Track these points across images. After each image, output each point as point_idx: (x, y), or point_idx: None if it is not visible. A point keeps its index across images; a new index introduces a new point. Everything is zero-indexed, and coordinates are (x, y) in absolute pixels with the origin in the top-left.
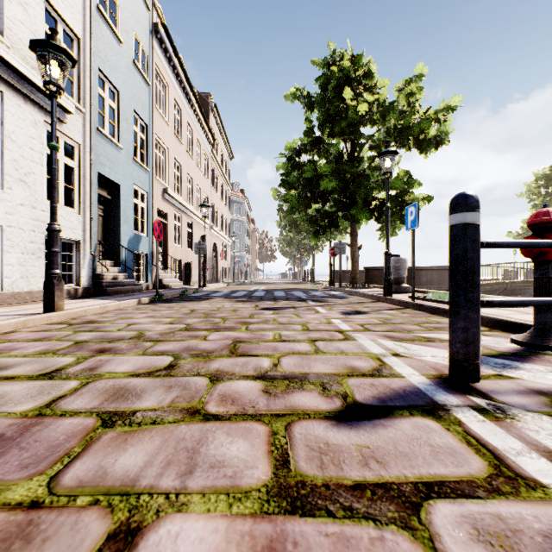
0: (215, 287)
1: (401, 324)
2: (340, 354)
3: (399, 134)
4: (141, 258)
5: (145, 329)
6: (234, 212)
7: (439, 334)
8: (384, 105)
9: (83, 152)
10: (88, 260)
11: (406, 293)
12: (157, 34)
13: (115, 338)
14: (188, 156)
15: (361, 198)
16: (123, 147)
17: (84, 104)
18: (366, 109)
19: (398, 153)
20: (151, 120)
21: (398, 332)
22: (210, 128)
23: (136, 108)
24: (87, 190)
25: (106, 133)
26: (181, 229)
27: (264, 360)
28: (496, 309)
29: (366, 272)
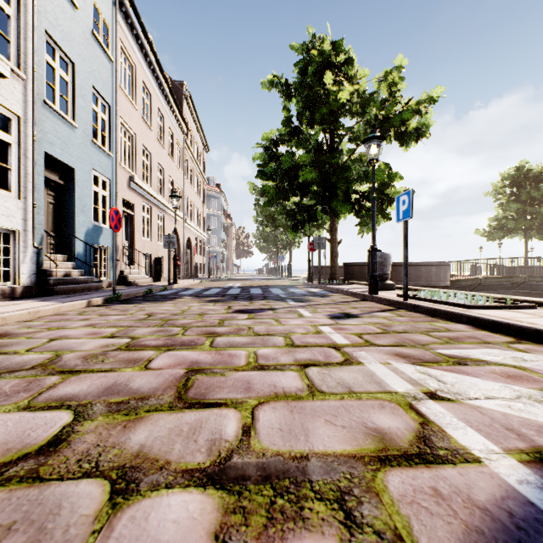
0: (187, 284)
1: (406, 333)
2: (348, 395)
3: (380, 125)
4: (103, 252)
5: (67, 349)
6: (210, 207)
7: (463, 349)
8: (364, 96)
9: (23, 126)
10: (30, 254)
11: (391, 290)
12: (121, 6)
13: (8, 368)
14: (159, 144)
15: (342, 191)
16: (79, 127)
17: (26, 70)
18: (347, 96)
19: (384, 138)
20: (114, 100)
21: (410, 347)
22: (183, 117)
23: (96, 84)
24: (29, 171)
25: (56, 107)
26: (151, 222)
27: (228, 418)
28: (503, 310)
29: (345, 267)
